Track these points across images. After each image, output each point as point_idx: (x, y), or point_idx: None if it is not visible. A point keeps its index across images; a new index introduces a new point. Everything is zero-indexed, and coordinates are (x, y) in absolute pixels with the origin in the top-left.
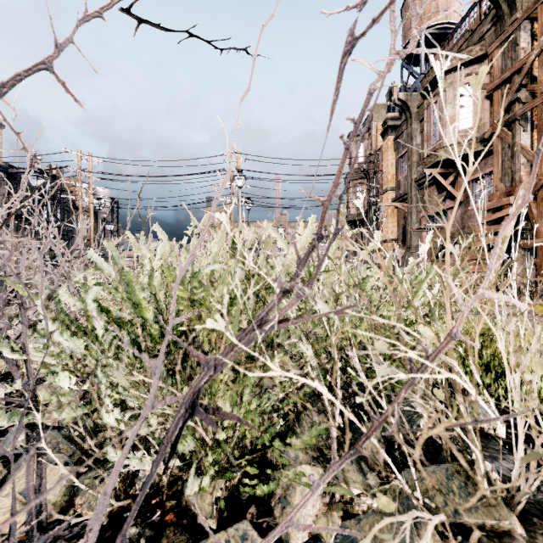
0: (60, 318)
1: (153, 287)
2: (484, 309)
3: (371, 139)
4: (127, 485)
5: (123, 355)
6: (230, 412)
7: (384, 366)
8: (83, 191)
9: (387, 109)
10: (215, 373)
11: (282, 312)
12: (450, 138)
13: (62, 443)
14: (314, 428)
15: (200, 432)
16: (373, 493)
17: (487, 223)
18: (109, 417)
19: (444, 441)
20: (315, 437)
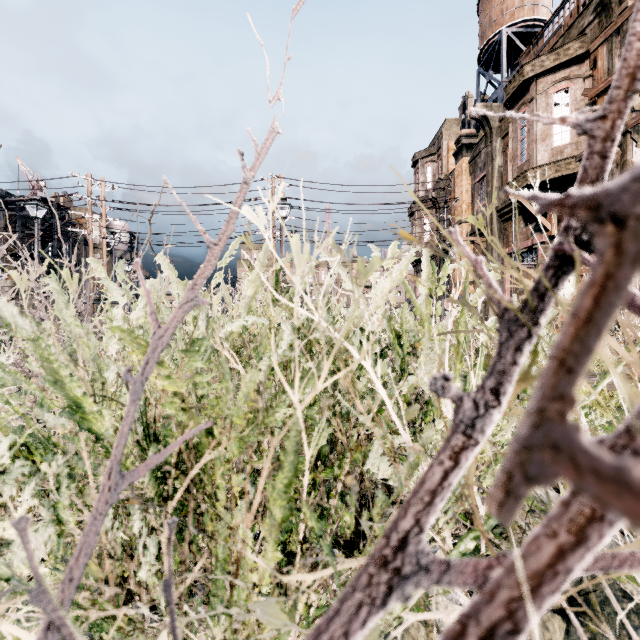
0: None
1: None
2: None
3: (441, 161)
4: None
5: None
6: None
7: None
8: (96, 224)
9: (461, 124)
10: None
11: (531, 577)
12: (541, 157)
13: None
14: None
15: None
16: None
17: None
18: None
19: None
20: None
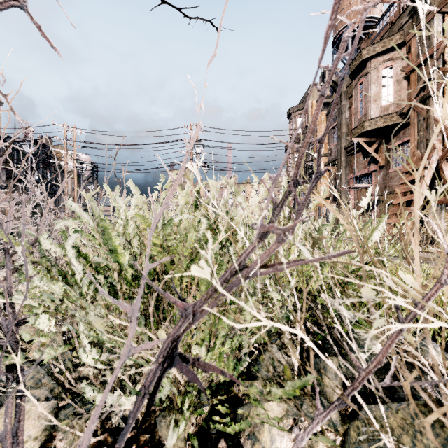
0: (42, 263)
1: (127, 235)
2: (444, 254)
3: (307, 114)
4: (104, 419)
5: (99, 300)
6: (211, 364)
7: (377, 316)
8: (68, 157)
9: None
10: (195, 321)
11: (262, 258)
12: (374, 112)
13: (44, 378)
14: (298, 379)
15: (174, 373)
16: (336, 428)
17: (406, 183)
18: (86, 357)
19: (402, 379)
20: (298, 388)
